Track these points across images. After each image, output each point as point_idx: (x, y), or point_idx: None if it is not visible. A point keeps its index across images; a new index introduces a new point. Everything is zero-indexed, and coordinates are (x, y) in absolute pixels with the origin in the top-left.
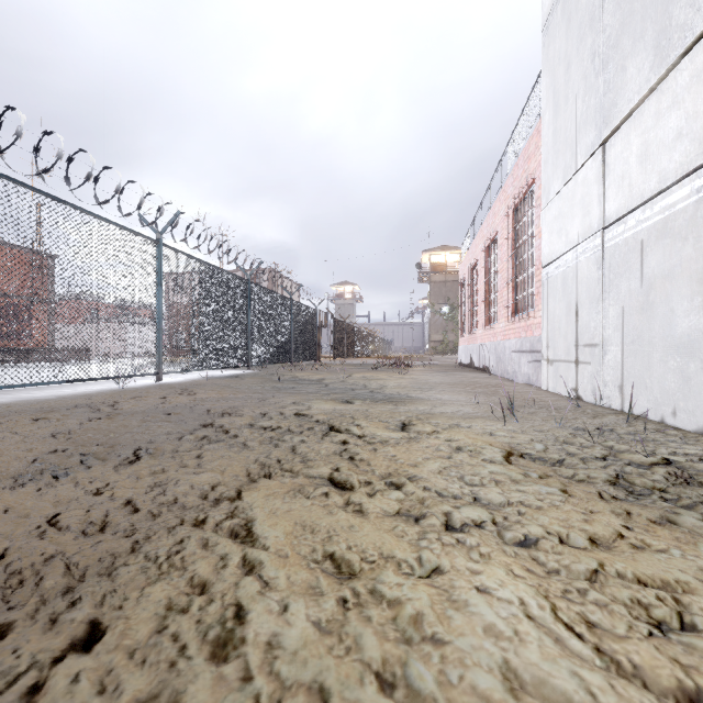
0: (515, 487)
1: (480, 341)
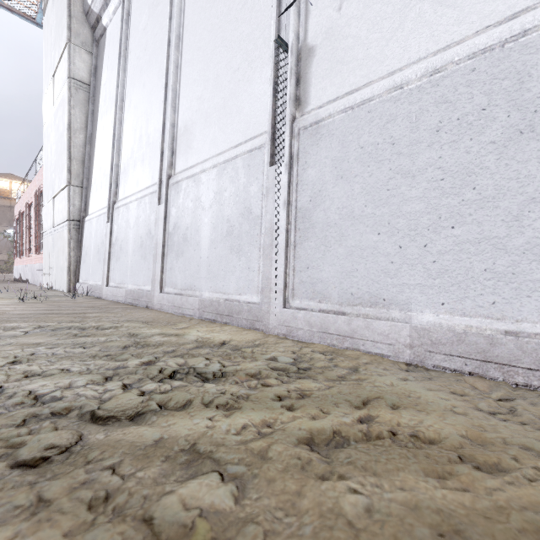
0: None
1: (26, 263)
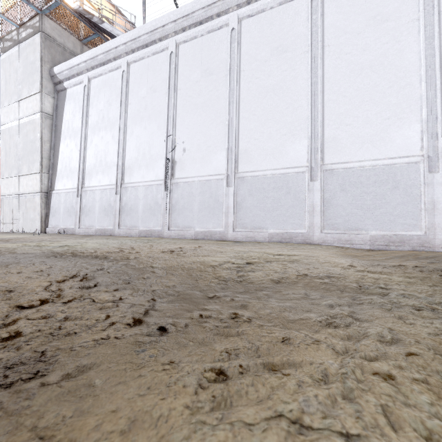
0: (4, 235)
1: None
